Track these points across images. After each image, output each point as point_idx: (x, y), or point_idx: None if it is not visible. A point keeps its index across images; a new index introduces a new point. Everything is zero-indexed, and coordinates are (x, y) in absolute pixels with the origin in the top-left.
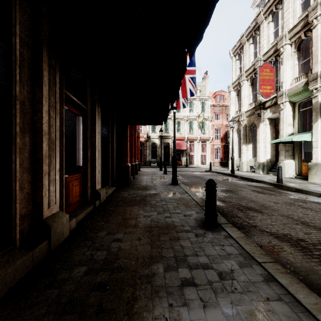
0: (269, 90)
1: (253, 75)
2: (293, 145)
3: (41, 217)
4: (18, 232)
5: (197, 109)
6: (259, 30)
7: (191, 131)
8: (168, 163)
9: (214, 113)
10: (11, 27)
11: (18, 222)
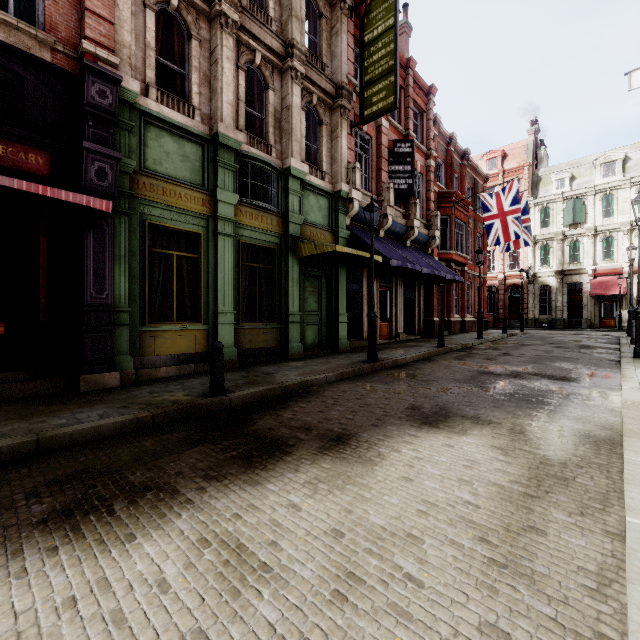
0: None
1: None
2: None
3: None
4: (364, 335)
5: None
6: None
7: None
8: (580, 322)
9: None
10: (363, 275)
11: (364, 332)
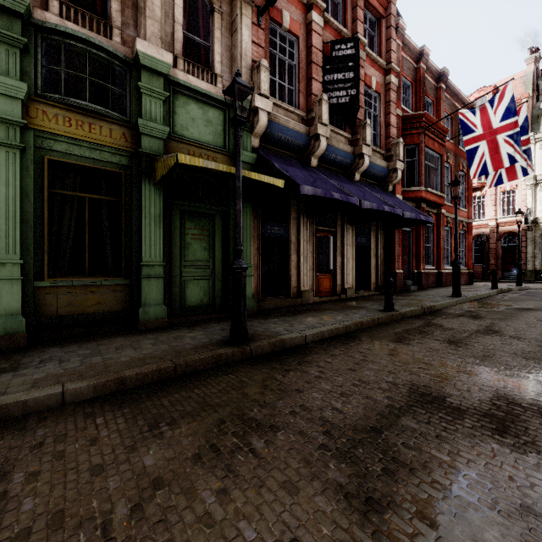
0: None
1: None
2: None
3: (300, 289)
4: (291, 292)
5: None
6: None
7: None
8: None
9: None
10: (290, 216)
11: (291, 288)
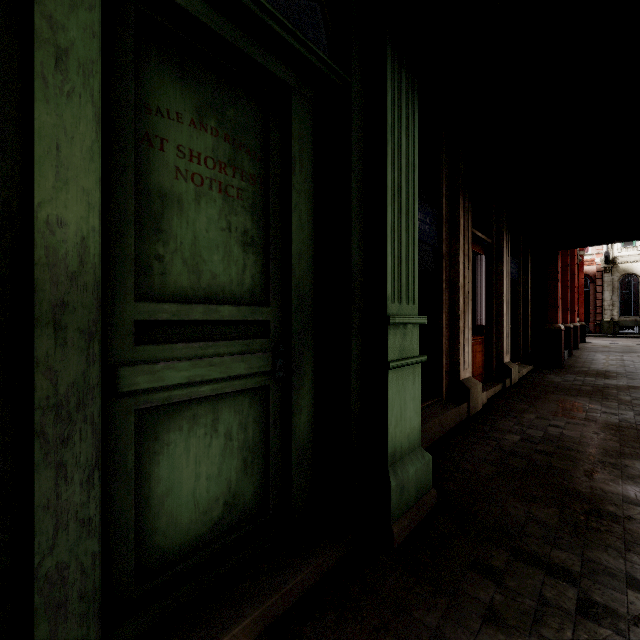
0: None
1: None
2: None
3: (458, 378)
4: (443, 386)
5: None
6: None
7: None
8: None
9: None
10: (439, 190)
11: (443, 376)
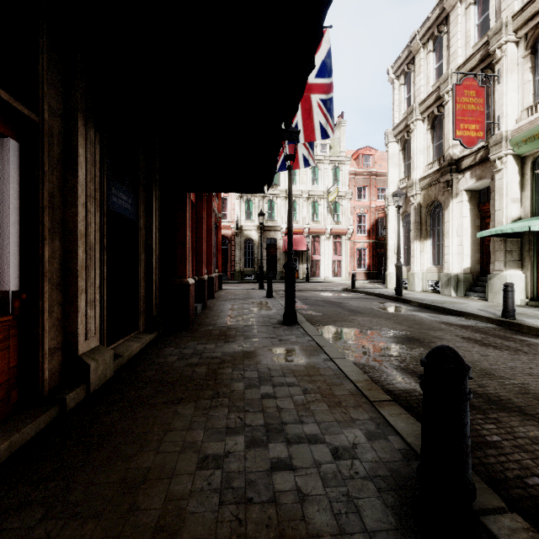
0: (475, 132)
1: (434, 111)
2: (521, 240)
3: None
4: None
5: (326, 178)
6: (446, 23)
7: (316, 217)
8: (275, 274)
9: (355, 187)
10: None
11: None
